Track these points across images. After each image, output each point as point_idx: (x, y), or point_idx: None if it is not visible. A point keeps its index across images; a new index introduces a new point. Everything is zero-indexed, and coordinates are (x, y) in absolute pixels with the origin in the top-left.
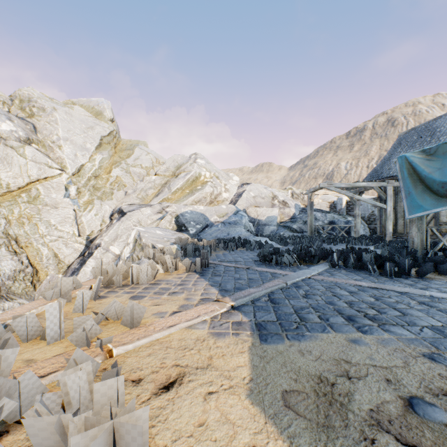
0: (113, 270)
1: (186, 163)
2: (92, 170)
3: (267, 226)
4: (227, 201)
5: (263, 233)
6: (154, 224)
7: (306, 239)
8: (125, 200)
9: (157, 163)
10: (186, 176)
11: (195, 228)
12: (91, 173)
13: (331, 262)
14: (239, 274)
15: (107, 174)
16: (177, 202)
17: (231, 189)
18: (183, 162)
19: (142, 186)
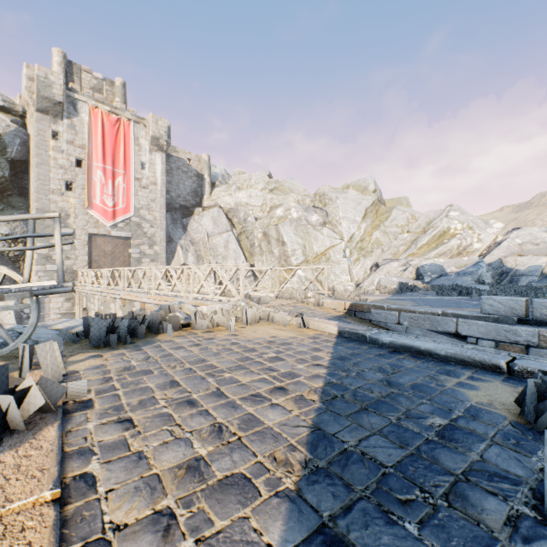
0: (358, 289)
1: (437, 218)
2: (359, 236)
3: (524, 277)
4: (477, 252)
5: (517, 284)
6: (398, 274)
7: (528, 288)
8: (381, 256)
9: (412, 219)
10: (432, 232)
11: (430, 277)
12: (358, 238)
13: (471, 295)
14: (410, 296)
15: (369, 237)
16: (421, 256)
17: (484, 239)
18: (434, 217)
19: (395, 243)
